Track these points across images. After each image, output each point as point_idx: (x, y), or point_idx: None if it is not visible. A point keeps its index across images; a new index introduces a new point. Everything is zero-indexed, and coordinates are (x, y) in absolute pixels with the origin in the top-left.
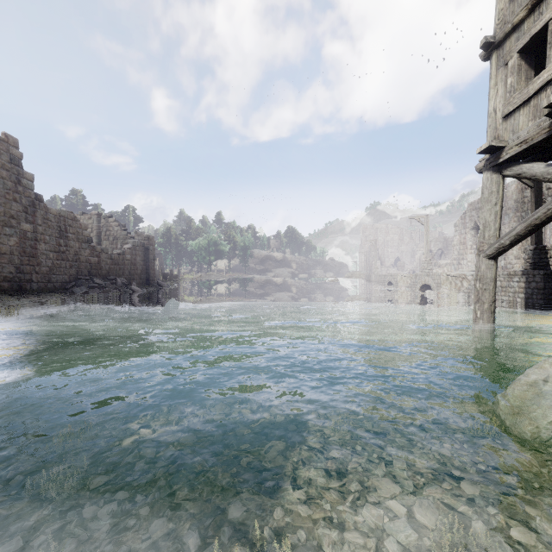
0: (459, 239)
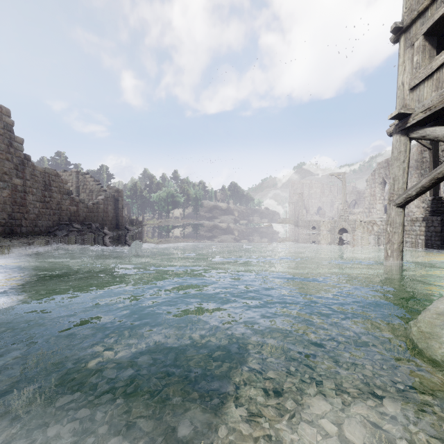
0: (369, 192)
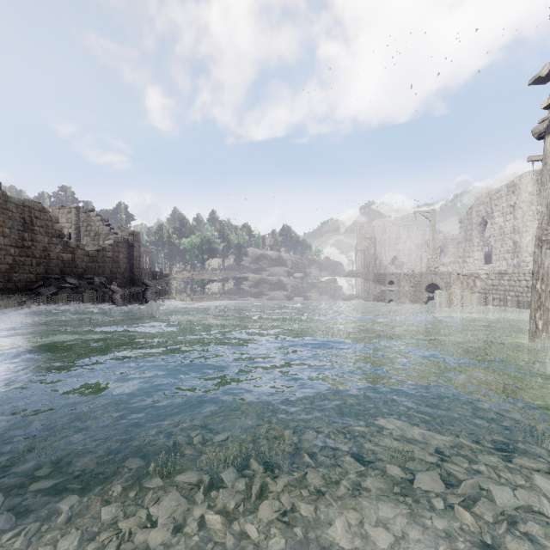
0: (464, 236)
